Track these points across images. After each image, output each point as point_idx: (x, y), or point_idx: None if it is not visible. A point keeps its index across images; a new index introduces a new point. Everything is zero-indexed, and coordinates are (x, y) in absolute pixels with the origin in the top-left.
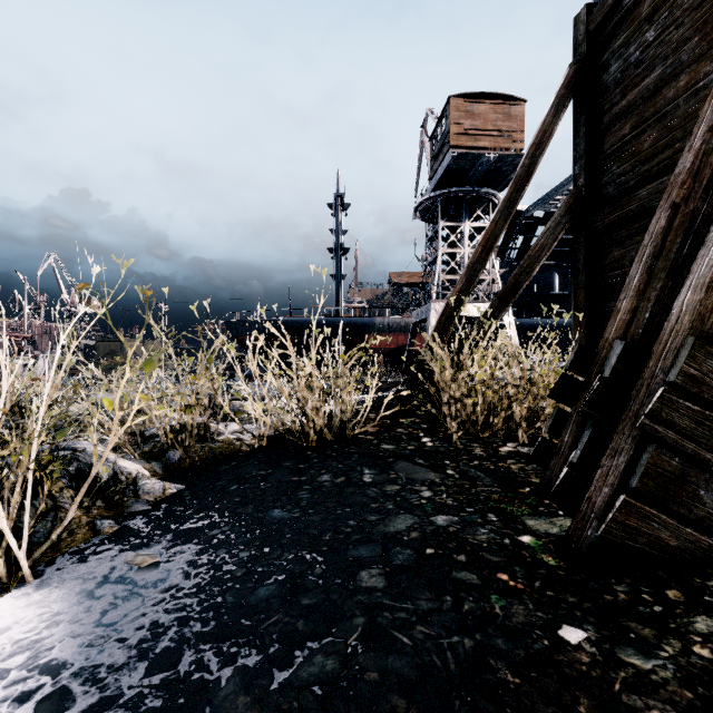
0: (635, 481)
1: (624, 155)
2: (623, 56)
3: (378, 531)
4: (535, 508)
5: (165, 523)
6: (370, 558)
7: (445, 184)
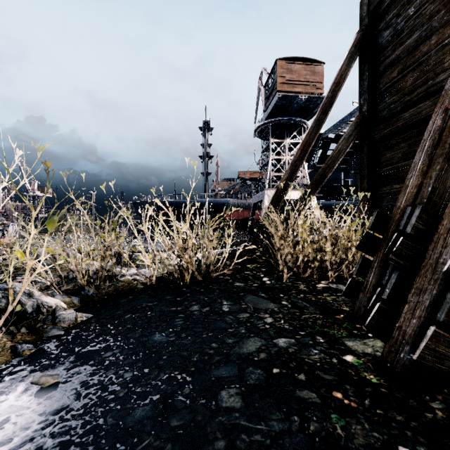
0: (443, 316)
1: (393, 90)
2: (392, 25)
3: (234, 353)
4: (350, 331)
5: (71, 346)
6: (228, 378)
7: (273, 115)
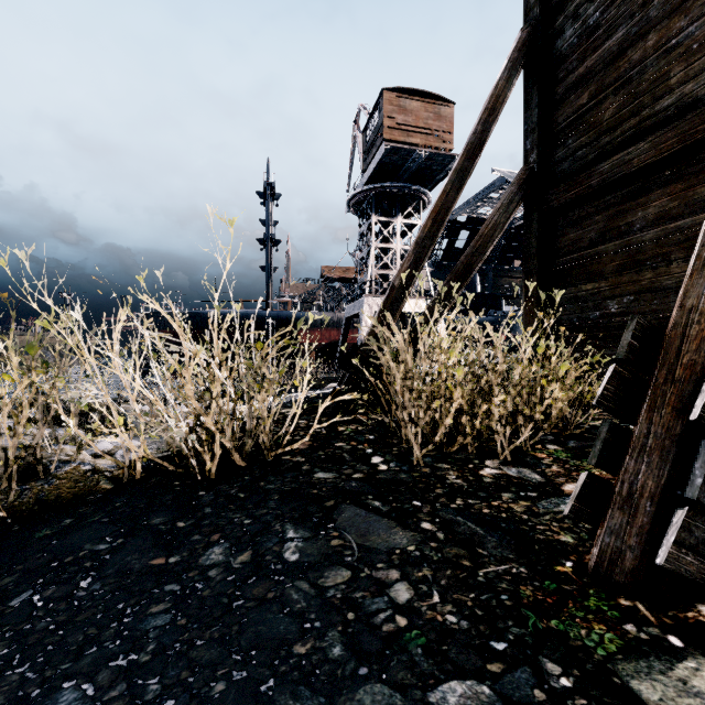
0: None
1: (581, 127)
2: (580, 18)
3: None
4: (619, 628)
5: None
6: None
7: (377, 178)
